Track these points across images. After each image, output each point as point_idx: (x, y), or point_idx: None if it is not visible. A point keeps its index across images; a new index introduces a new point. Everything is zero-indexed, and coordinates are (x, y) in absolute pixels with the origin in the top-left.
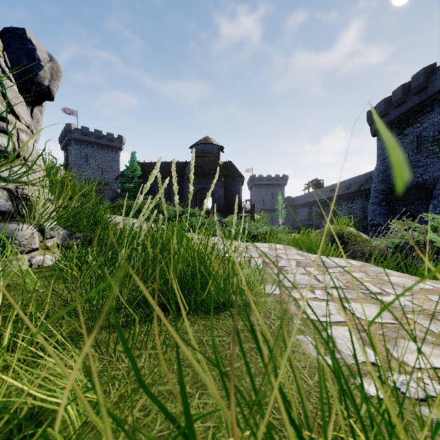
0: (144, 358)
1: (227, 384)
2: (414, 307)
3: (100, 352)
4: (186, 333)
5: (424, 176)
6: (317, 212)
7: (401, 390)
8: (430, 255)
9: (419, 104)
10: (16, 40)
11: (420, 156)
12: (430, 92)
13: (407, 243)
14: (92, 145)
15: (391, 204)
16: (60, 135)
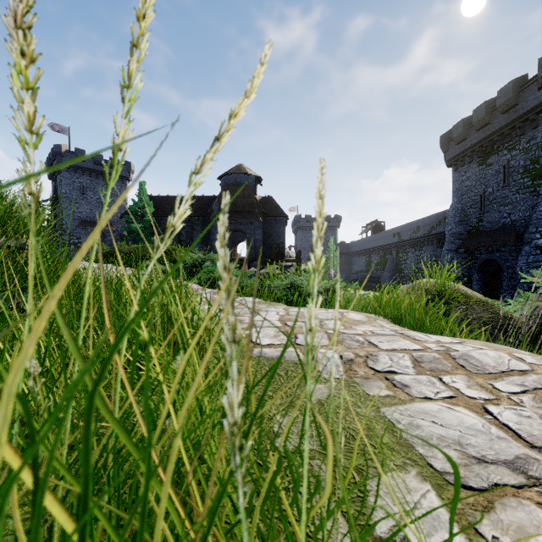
0: None
1: None
2: None
3: None
4: None
5: (513, 216)
6: (377, 262)
7: None
8: None
9: (506, 125)
10: None
11: (507, 191)
12: (521, 110)
13: None
14: (90, 173)
15: (472, 251)
16: (47, 159)
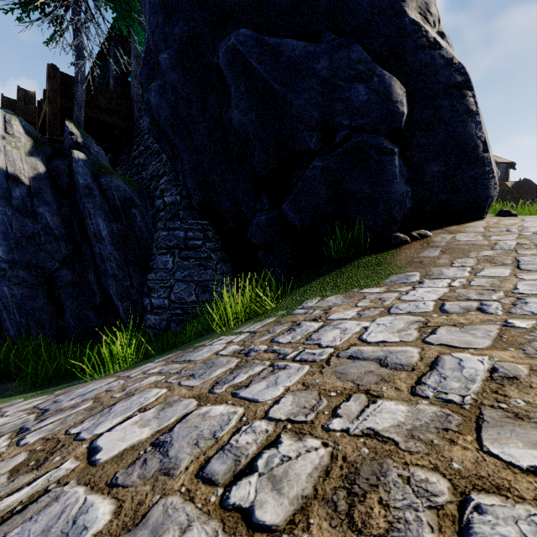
0: None
1: None
2: None
3: None
4: None
5: None
6: None
7: None
8: None
9: None
10: None
11: None
12: None
13: None
14: None
15: None
16: None
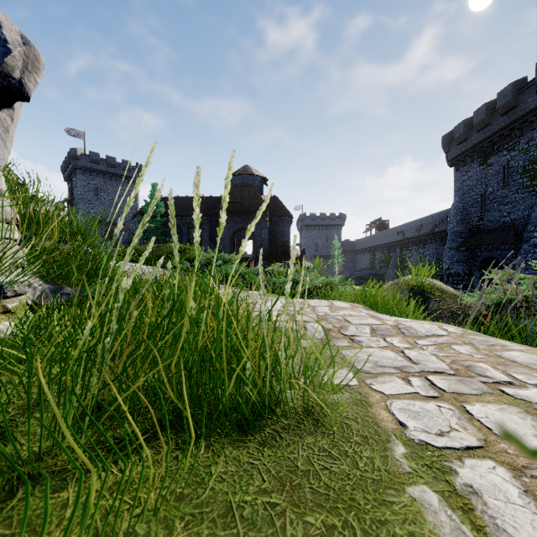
0: None
1: None
2: None
3: None
4: (202, 484)
5: (512, 215)
6: (381, 259)
7: None
8: None
9: (506, 127)
10: None
11: (507, 190)
12: (520, 112)
13: (511, 300)
14: (103, 175)
15: (472, 249)
16: (63, 162)
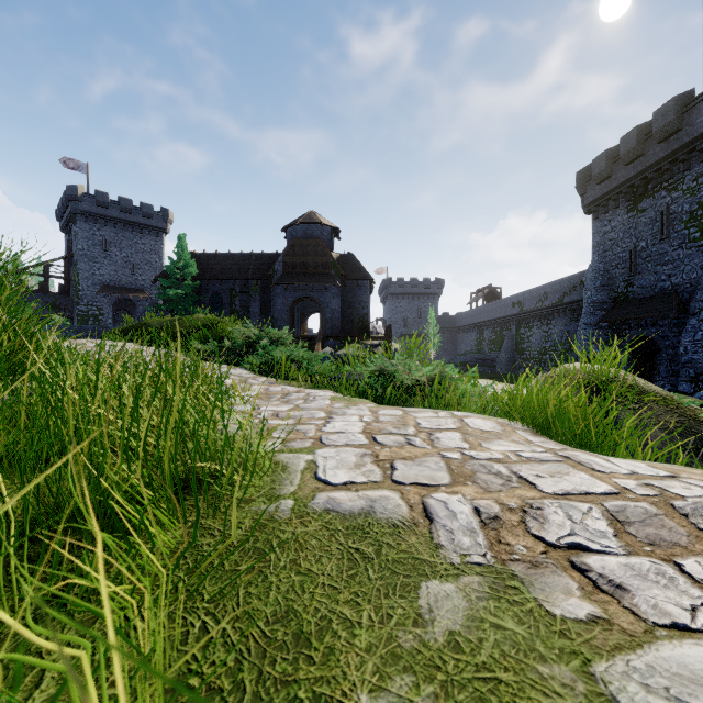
0: None
1: None
2: None
3: None
4: None
5: (674, 278)
6: (491, 339)
7: None
8: None
9: (665, 158)
10: None
11: (667, 245)
12: (686, 138)
13: None
14: (114, 223)
15: (618, 325)
16: (59, 205)
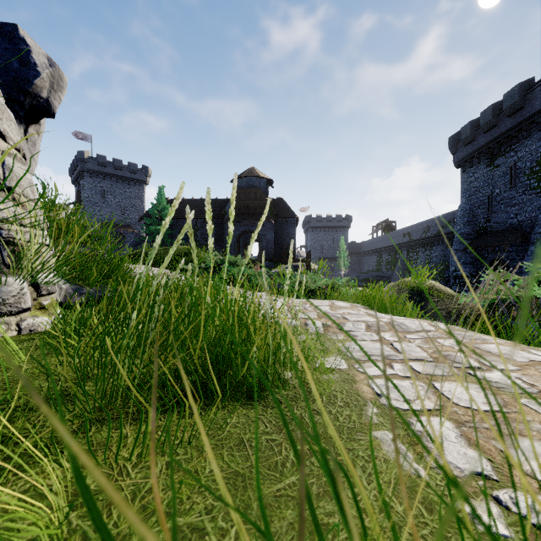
0: (159, 469)
1: (277, 513)
2: (527, 388)
3: (95, 461)
4: (221, 428)
5: (519, 216)
6: (388, 261)
7: (533, 522)
8: (536, 315)
9: (513, 128)
10: (5, 38)
11: (514, 192)
12: (527, 113)
13: (504, 300)
14: (110, 178)
15: (479, 251)
16: (71, 165)
